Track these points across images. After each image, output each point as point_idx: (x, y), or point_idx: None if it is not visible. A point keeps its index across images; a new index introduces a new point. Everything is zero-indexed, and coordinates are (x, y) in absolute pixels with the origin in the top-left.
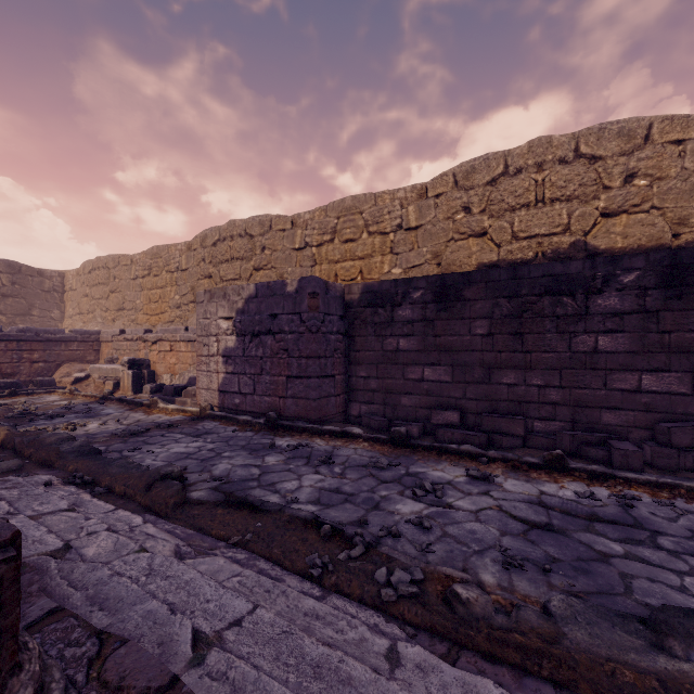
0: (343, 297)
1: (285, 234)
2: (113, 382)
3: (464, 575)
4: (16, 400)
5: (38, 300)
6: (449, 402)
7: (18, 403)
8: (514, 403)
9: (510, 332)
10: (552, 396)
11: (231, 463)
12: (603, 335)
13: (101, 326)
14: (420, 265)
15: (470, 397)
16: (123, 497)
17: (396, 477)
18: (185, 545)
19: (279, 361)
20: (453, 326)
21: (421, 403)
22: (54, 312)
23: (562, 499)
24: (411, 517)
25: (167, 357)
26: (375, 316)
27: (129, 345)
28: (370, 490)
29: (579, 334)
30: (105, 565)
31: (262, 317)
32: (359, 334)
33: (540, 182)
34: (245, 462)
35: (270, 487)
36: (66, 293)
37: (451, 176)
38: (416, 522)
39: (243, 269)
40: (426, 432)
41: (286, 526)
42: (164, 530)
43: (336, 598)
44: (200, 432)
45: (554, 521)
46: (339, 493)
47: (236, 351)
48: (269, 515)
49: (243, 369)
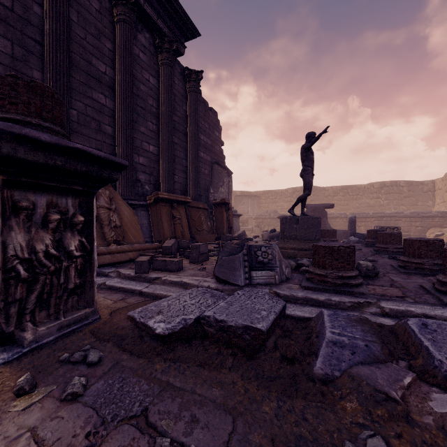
0: None
1: None
2: None
3: None
4: None
5: (420, 197)
6: None
7: None
8: None
9: None
10: None
11: None
12: None
13: None
14: None
15: None
16: None
17: None
18: None
19: None
20: None
21: None
22: (429, 202)
23: None
24: None
25: None
26: None
27: None
28: None
29: None
30: None
31: None
32: None
33: None
34: None
35: None
36: (435, 191)
37: None
38: None
39: None
40: None
41: None
42: None
43: None
44: None
45: None
46: None
47: None
48: None
49: None
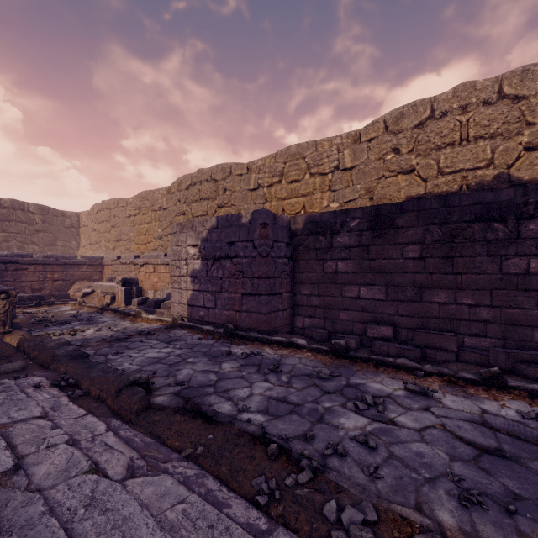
0: (289, 227)
1: (242, 178)
2: (110, 296)
3: (423, 519)
4: (40, 309)
5: (61, 234)
6: (383, 318)
7: (41, 312)
8: (445, 320)
9: (440, 255)
10: (483, 314)
11: (193, 368)
12: (535, 258)
13: (105, 253)
14: (354, 199)
15: (402, 314)
16: (97, 400)
17: (338, 388)
18: (139, 458)
19: (235, 281)
20: (387, 251)
21: (357, 318)
22: (72, 243)
23: (506, 419)
24: (355, 433)
25: (151, 277)
26: (317, 242)
27: (124, 267)
28: (314, 401)
29: (510, 257)
30: (42, 497)
31: (222, 244)
32: (303, 258)
33: (464, 123)
34: (205, 368)
35: (224, 394)
36: (81, 228)
37: (382, 122)
38: (361, 440)
39: (209, 207)
40: (362, 343)
41: (235, 440)
42: (122, 441)
43: (283, 533)
44: (171, 339)
45: (504, 445)
46: (286, 403)
47: (201, 273)
48: (220, 427)
49: (206, 287)
